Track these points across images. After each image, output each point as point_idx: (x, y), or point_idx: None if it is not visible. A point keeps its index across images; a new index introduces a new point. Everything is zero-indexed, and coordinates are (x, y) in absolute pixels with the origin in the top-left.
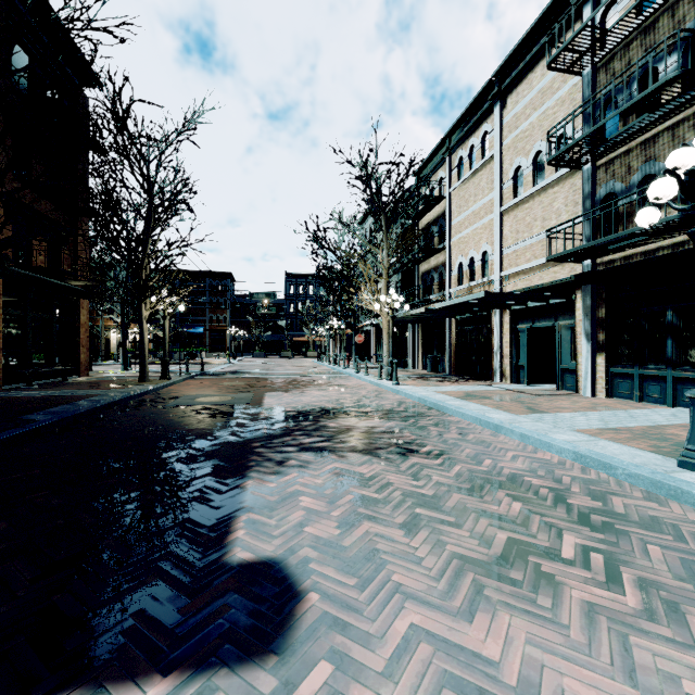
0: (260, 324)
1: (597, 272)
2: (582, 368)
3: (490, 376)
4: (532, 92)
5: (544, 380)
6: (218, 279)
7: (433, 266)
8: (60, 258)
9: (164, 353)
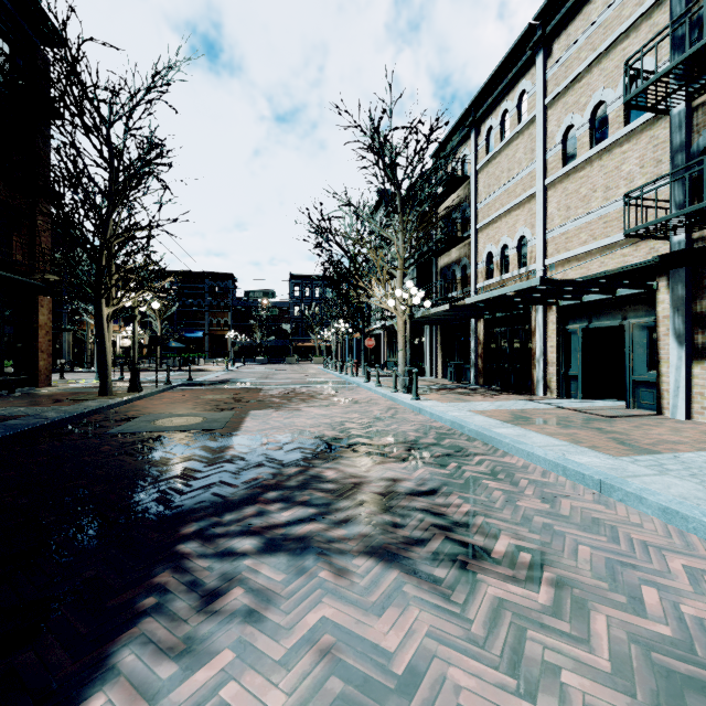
0: (263, 328)
1: (697, 249)
2: (670, 381)
3: (528, 387)
4: (590, 29)
5: (602, 394)
6: (219, 281)
7: (455, 259)
8: (11, 246)
9: (134, 360)
